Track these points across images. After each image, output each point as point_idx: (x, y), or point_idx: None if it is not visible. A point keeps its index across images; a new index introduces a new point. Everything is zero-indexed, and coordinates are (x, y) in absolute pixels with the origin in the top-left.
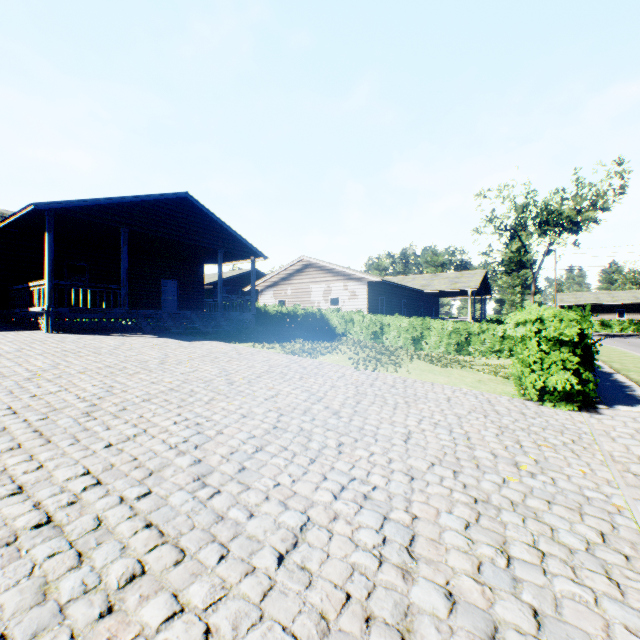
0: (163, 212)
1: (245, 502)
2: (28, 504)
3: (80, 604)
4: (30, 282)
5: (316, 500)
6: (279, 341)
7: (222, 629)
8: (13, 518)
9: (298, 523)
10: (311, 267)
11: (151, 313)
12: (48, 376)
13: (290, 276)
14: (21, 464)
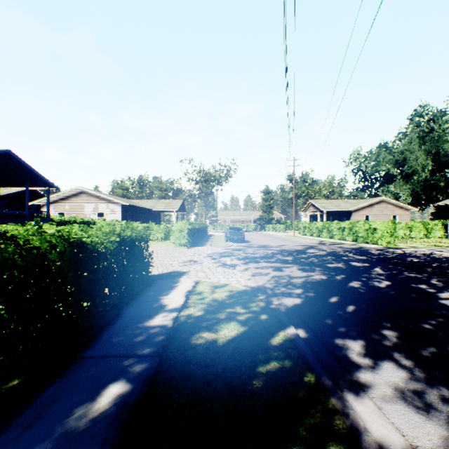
0: None
1: None
2: None
3: None
4: None
5: None
6: None
7: None
8: None
9: None
10: (85, 193)
11: None
12: None
13: (68, 197)
14: None
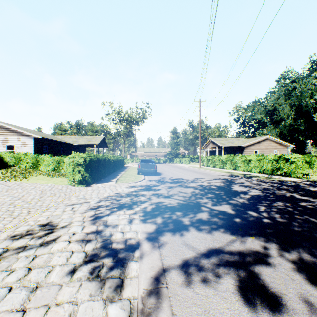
0: None
1: None
2: None
3: None
4: None
5: None
6: None
7: None
8: None
9: None
10: None
11: None
12: None
13: None
14: None
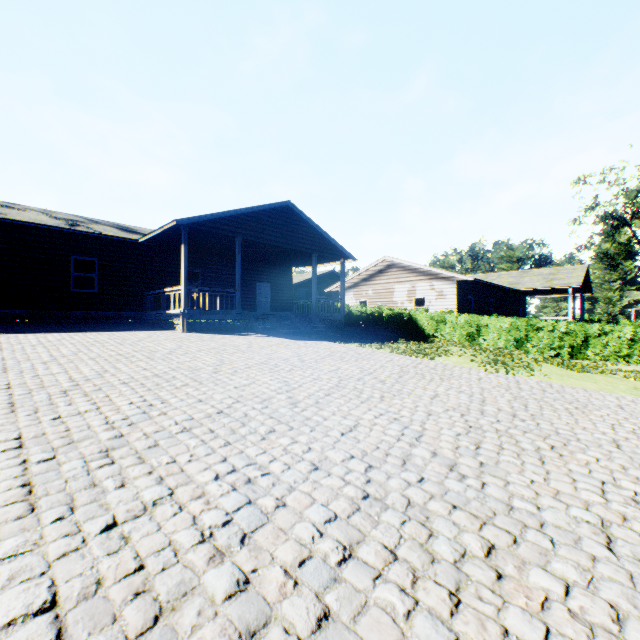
0: (268, 221)
1: (519, 494)
2: (336, 478)
3: (471, 566)
4: (158, 288)
5: (587, 499)
6: (376, 341)
7: (622, 605)
8: (337, 489)
9: (592, 519)
10: (394, 267)
11: (259, 314)
12: (227, 370)
13: (371, 277)
14: (292, 445)
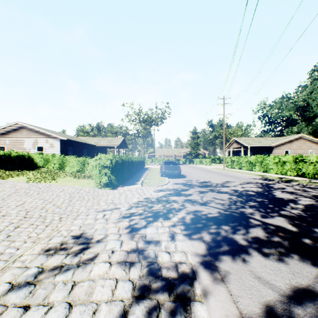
0: None
1: None
2: None
3: None
4: None
5: None
6: None
7: None
8: None
9: None
10: (24, 128)
11: None
12: None
13: (9, 132)
14: None
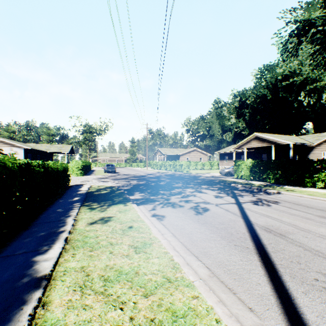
0: None
1: None
2: None
3: None
4: None
5: None
6: None
7: None
8: None
9: None
10: None
11: None
12: None
13: None
14: None
